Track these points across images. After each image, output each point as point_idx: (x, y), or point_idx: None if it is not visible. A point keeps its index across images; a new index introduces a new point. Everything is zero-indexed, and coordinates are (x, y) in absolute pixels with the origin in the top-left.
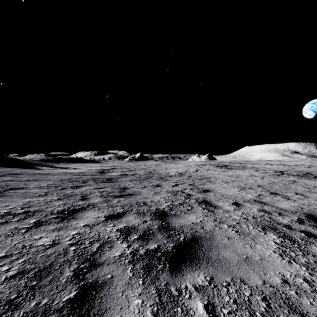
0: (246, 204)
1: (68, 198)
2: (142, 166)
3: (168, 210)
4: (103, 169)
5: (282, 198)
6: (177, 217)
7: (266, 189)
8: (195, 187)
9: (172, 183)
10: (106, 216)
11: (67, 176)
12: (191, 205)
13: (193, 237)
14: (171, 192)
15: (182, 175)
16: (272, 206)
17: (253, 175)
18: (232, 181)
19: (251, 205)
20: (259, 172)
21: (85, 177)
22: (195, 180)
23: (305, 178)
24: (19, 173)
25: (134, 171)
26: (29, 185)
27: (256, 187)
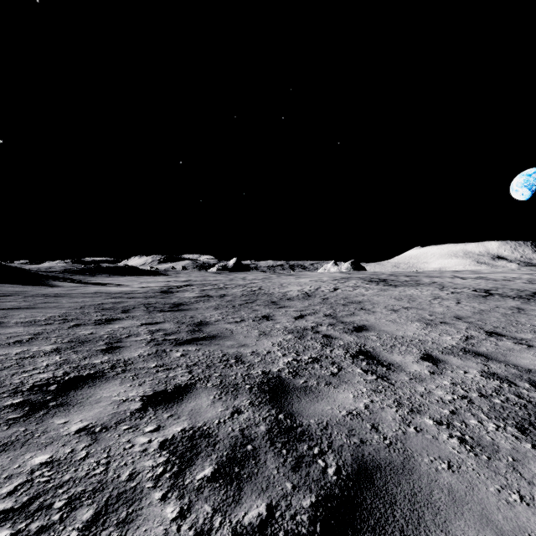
0: (451, 358)
1: (75, 349)
2: (240, 280)
3: (290, 375)
4: (170, 286)
5: (515, 344)
6: (311, 396)
7: (475, 324)
8: (339, 321)
9: (293, 311)
10: (145, 396)
11: (98, 299)
12: (338, 362)
13: (360, 466)
14: (292, 332)
15: (310, 297)
16: (505, 363)
17: (439, 297)
18: (404, 307)
19: (462, 362)
20: (447, 292)
21: (133, 300)
22: (336, 307)
23: (535, 303)
24: (8, 293)
25: (225, 290)
26: (11, 318)
27: (455, 320)
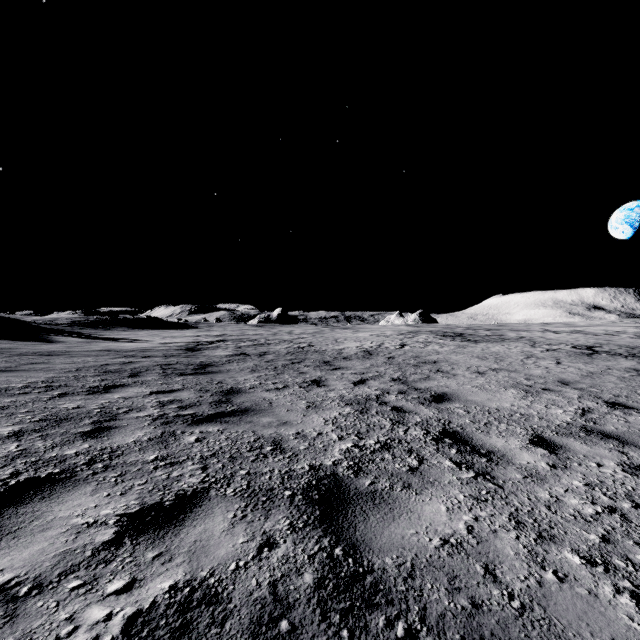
0: (572, 442)
1: (45, 431)
2: (285, 335)
3: (350, 471)
4: (199, 341)
5: None
6: (384, 509)
7: (589, 392)
8: (411, 388)
9: (351, 374)
10: (126, 515)
11: (103, 359)
12: (417, 448)
13: None
14: (351, 404)
15: (371, 356)
16: None
17: (532, 356)
18: (492, 369)
19: (588, 448)
20: (541, 349)
21: (147, 360)
22: (406, 368)
23: None
24: None
25: (266, 347)
26: None
27: (560, 386)
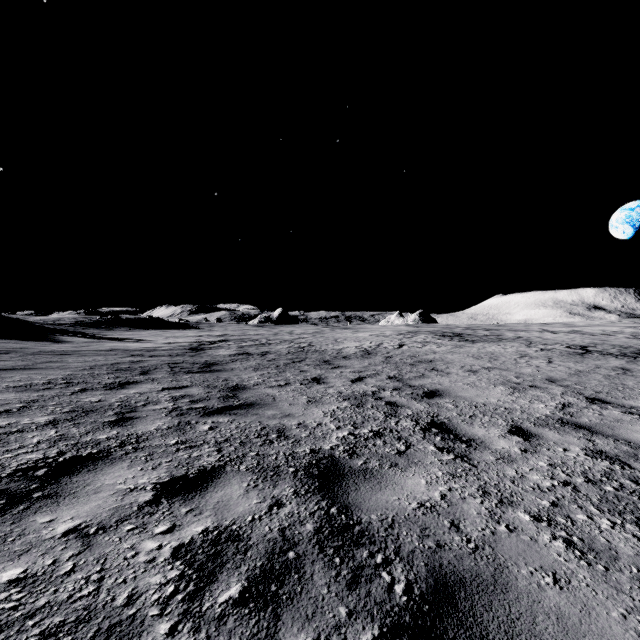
0: (546, 432)
1: (76, 421)
2: (286, 335)
3: (345, 454)
4: (202, 341)
5: (624, 413)
6: (372, 482)
7: (573, 389)
8: (406, 385)
9: (349, 373)
10: (159, 483)
11: (113, 358)
12: (405, 436)
13: (438, 581)
14: (349, 399)
15: (370, 355)
16: (613, 438)
17: (526, 355)
18: (485, 368)
19: (560, 437)
20: (536, 348)
21: (155, 359)
22: (402, 367)
23: None
24: (4, 350)
25: (268, 346)
26: (1, 381)
27: (547, 384)
